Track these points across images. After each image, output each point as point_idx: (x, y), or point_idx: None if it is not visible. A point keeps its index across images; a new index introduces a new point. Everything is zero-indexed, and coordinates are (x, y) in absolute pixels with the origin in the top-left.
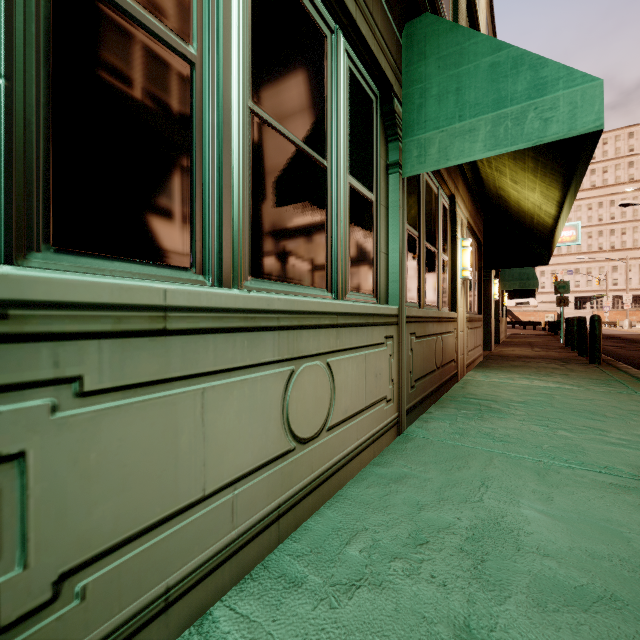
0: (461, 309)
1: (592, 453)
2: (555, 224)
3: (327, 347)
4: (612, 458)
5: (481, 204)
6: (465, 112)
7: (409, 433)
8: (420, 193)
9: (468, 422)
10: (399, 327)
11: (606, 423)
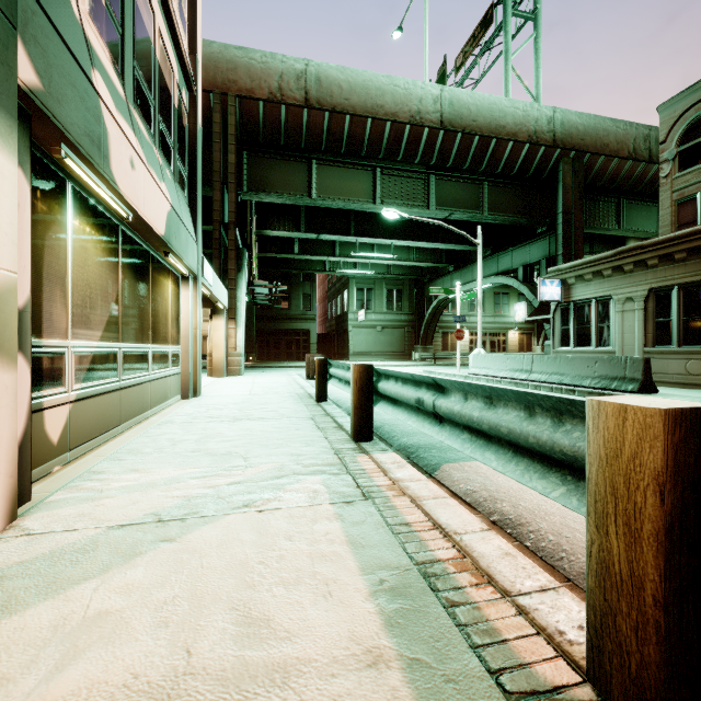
0: None
1: None
2: None
3: None
4: None
5: None
6: None
7: None
8: None
9: None
10: None
11: None
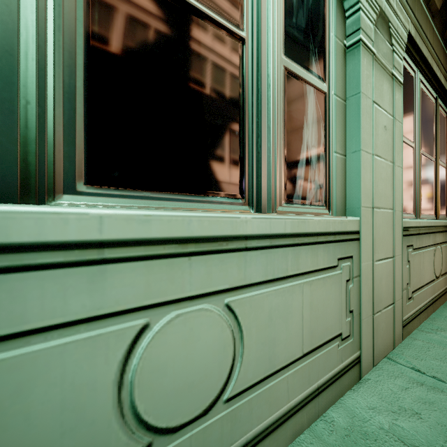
0: None
1: None
2: None
3: (440, 240)
4: None
5: None
6: None
7: None
8: None
9: None
10: None
11: None
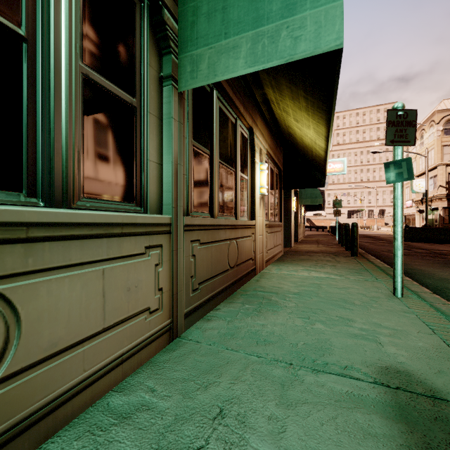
0: (260, 218)
1: (337, 349)
2: (326, 156)
3: None
4: (353, 354)
5: (280, 141)
6: (230, 30)
7: (184, 337)
8: (212, 117)
9: (245, 318)
10: (173, 235)
11: (353, 311)
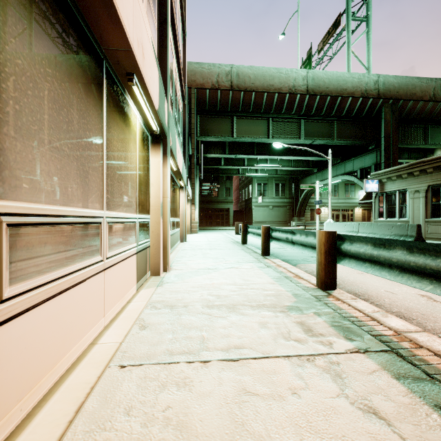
0: None
1: None
2: None
3: None
4: None
5: None
6: None
7: None
8: None
9: None
10: None
11: None
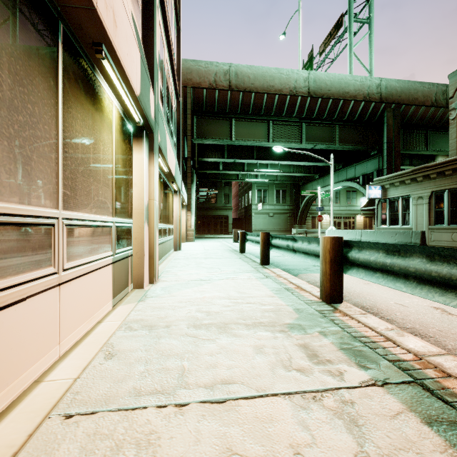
0: None
1: None
2: None
3: None
4: None
5: None
6: None
7: None
8: None
9: None
10: None
11: None
